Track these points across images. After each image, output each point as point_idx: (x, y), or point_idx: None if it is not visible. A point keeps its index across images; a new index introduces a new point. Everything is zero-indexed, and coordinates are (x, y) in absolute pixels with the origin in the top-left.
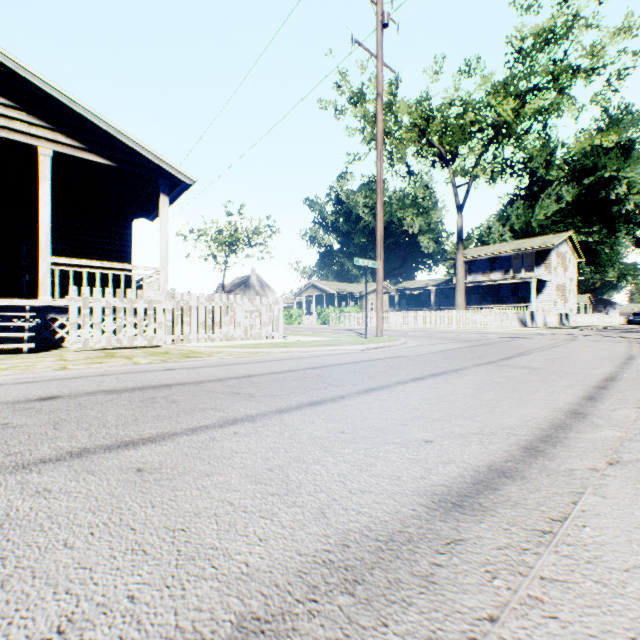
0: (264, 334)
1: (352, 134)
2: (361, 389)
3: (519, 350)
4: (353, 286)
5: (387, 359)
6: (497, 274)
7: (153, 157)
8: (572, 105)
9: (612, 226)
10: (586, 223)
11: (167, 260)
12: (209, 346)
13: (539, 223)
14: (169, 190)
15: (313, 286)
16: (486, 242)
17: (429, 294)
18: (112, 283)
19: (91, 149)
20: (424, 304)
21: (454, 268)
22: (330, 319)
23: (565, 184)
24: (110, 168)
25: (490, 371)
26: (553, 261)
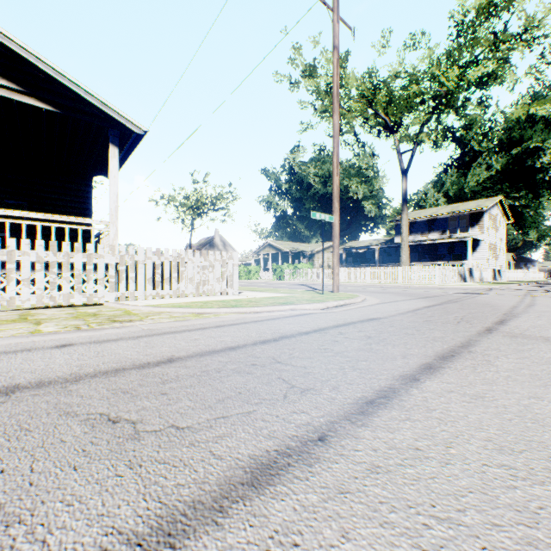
0: (218, 290)
1: (305, 107)
2: (350, 402)
3: (499, 309)
4: (305, 245)
5: (358, 324)
6: (435, 234)
7: (99, 103)
8: (513, 73)
9: (536, 191)
10: (513, 189)
11: (116, 213)
12: (151, 305)
13: (471, 189)
14: (121, 142)
15: (269, 245)
16: (423, 206)
17: (373, 252)
18: (71, 239)
19: (30, 93)
20: (368, 261)
21: (396, 229)
22: (285, 275)
23: (494, 154)
24: (53, 115)
25: (514, 348)
26: (486, 222)
